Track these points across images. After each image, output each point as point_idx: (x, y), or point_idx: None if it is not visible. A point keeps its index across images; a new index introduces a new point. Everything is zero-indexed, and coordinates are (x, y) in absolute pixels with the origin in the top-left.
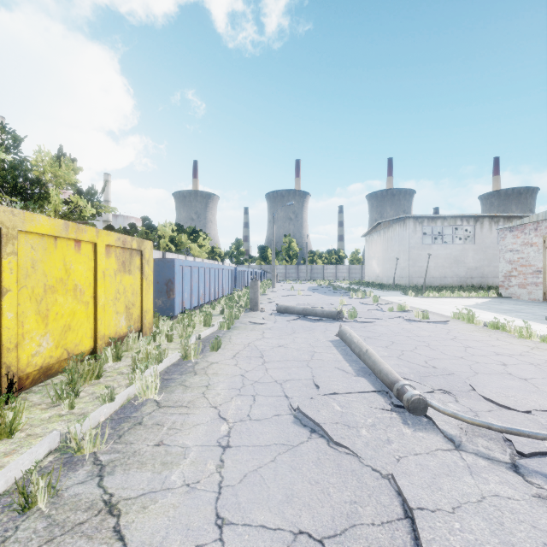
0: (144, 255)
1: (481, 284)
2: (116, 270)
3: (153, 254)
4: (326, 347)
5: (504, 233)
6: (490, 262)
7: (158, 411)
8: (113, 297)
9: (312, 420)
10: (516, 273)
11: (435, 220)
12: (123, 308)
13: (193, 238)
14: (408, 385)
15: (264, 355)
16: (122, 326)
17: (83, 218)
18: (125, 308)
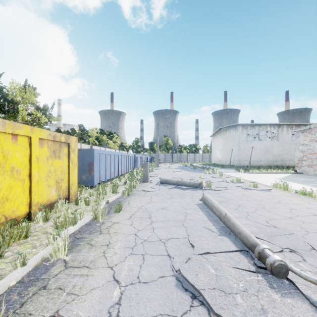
0: (70, 146)
1: (282, 164)
2: (48, 156)
3: (84, 146)
4: (195, 209)
5: (298, 134)
6: (287, 152)
7: (63, 272)
8: (45, 175)
9: (192, 285)
10: (306, 158)
11: (254, 126)
12: (54, 182)
13: (110, 137)
14: (268, 249)
15: (152, 216)
16: (53, 195)
17: (40, 124)
18: (55, 183)
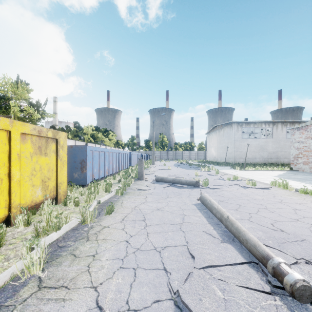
0: (58, 142)
1: (276, 162)
2: (32, 153)
3: (79, 144)
4: (192, 210)
5: (294, 131)
6: (281, 149)
7: (35, 296)
8: (29, 173)
9: None
10: (302, 156)
11: (249, 124)
12: (39, 181)
13: (105, 135)
14: (284, 264)
15: (146, 219)
16: (38, 196)
17: (32, 120)
18: (41, 182)
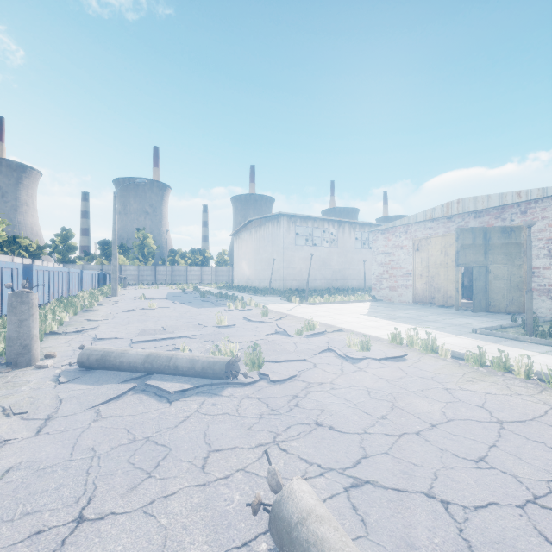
0: None
1: (343, 286)
2: None
3: None
4: None
5: (376, 235)
6: (349, 265)
7: None
8: None
9: None
10: (388, 276)
11: (307, 220)
12: None
13: None
14: None
15: None
16: None
17: None
18: None
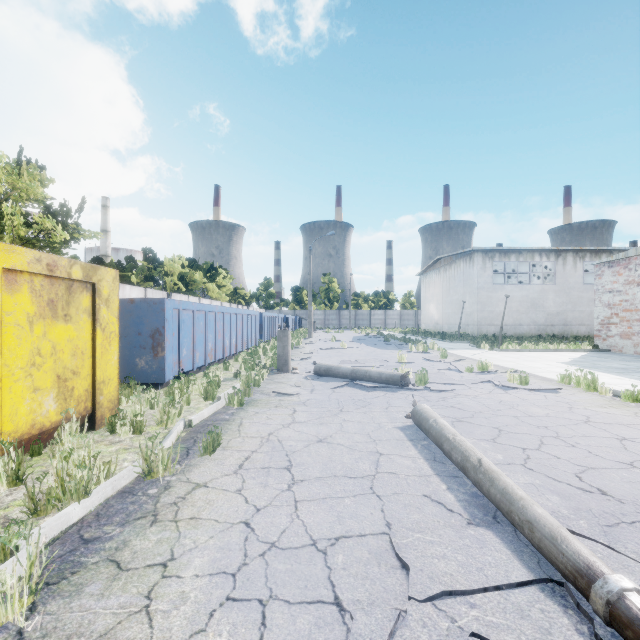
0: (98, 291)
1: (564, 333)
2: (33, 315)
3: (154, 295)
4: (397, 442)
5: (601, 270)
6: (574, 307)
7: None
8: (25, 362)
9: None
10: (617, 320)
11: (508, 254)
12: (51, 380)
13: (211, 277)
14: (637, 595)
15: (293, 464)
16: (49, 412)
17: (52, 245)
18: (55, 381)
